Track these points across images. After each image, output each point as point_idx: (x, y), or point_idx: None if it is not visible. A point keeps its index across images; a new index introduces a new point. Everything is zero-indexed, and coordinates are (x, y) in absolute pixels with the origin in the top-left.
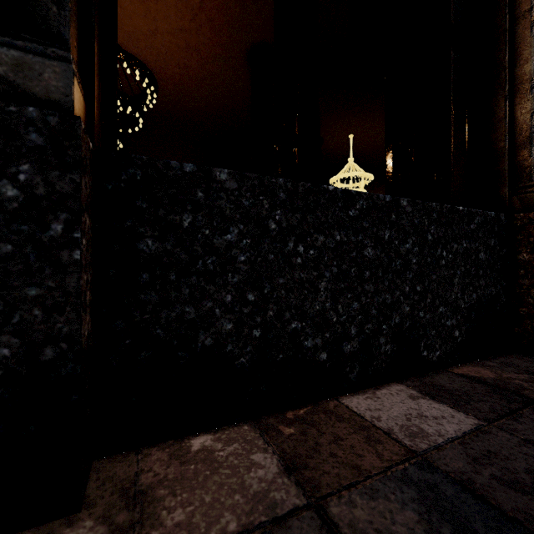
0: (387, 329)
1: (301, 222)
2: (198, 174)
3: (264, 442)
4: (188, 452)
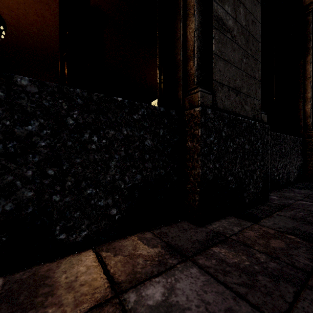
0: None
1: None
2: None
3: None
4: None
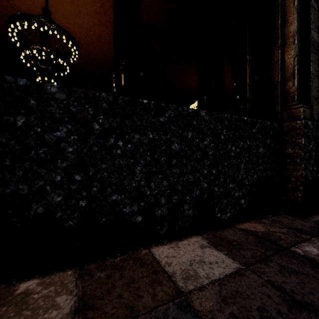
0: (190, 199)
1: (121, 124)
2: (31, 87)
3: (74, 285)
4: (10, 295)
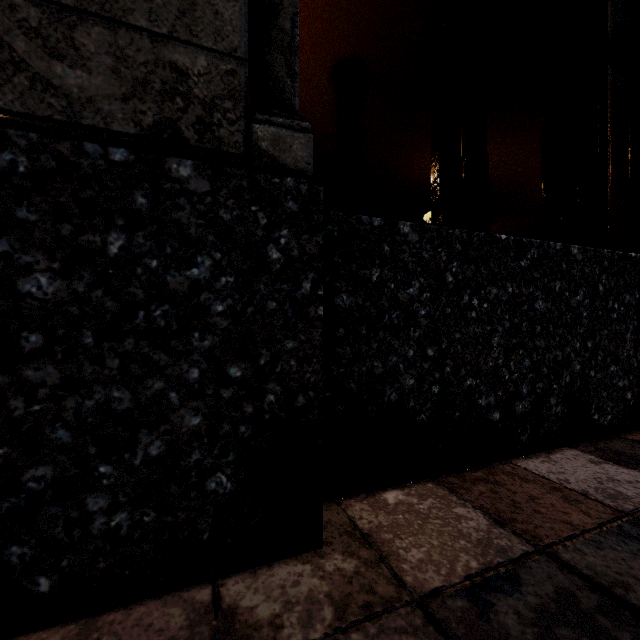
0: (558, 389)
1: (475, 274)
2: (385, 228)
3: (458, 498)
4: (387, 504)
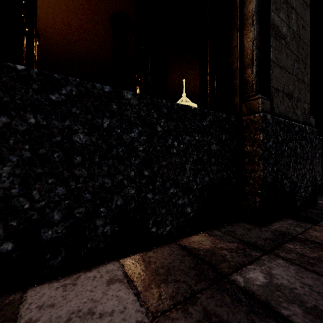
0: (106, 212)
1: None
2: None
3: None
4: None
